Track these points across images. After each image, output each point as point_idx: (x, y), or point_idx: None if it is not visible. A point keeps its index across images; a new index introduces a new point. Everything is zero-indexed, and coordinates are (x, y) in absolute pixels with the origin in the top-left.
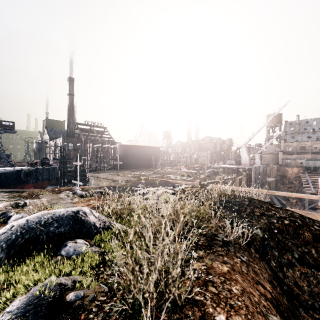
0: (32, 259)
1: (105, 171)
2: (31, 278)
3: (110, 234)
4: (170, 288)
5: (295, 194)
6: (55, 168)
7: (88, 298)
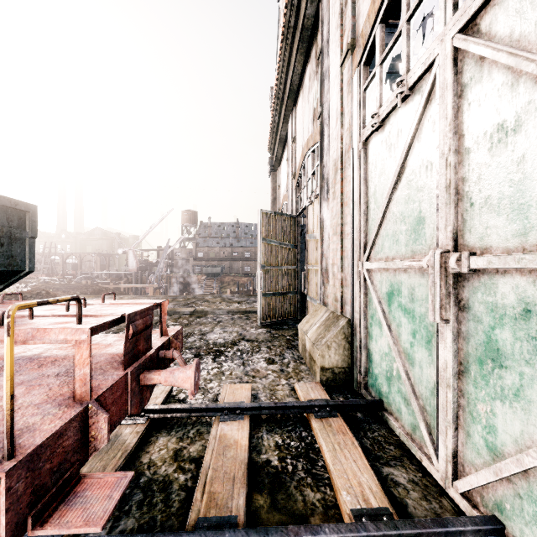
0: None
1: None
2: None
3: None
4: None
5: (132, 285)
6: None
7: None
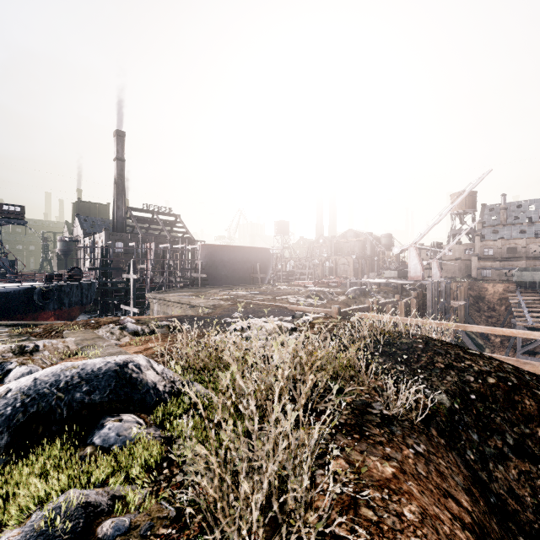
0: (41, 452)
1: (177, 290)
2: (33, 494)
3: (183, 404)
4: (289, 511)
5: (503, 329)
6: (91, 285)
7: (138, 531)
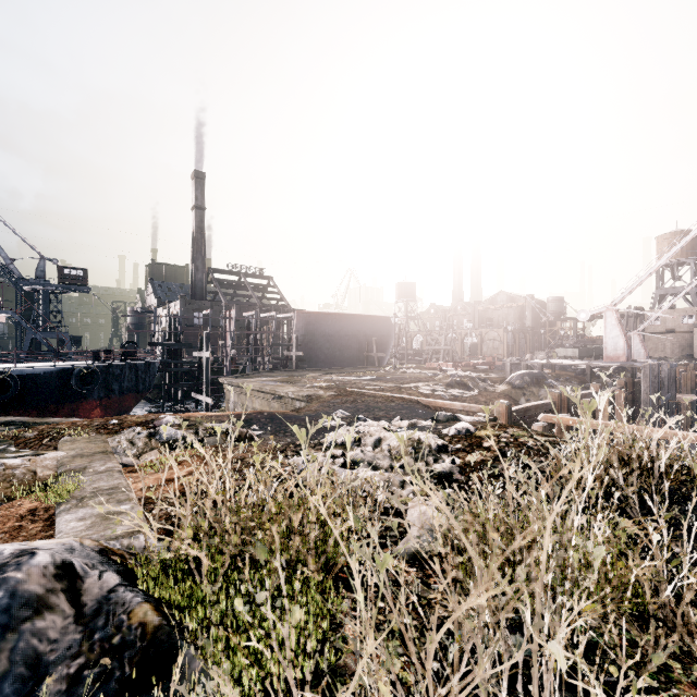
0: None
1: (264, 373)
2: None
3: None
4: None
5: None
6: (150, 365)
7: None
